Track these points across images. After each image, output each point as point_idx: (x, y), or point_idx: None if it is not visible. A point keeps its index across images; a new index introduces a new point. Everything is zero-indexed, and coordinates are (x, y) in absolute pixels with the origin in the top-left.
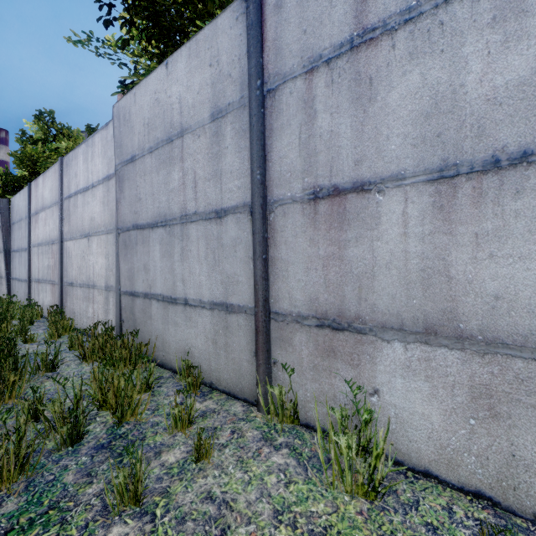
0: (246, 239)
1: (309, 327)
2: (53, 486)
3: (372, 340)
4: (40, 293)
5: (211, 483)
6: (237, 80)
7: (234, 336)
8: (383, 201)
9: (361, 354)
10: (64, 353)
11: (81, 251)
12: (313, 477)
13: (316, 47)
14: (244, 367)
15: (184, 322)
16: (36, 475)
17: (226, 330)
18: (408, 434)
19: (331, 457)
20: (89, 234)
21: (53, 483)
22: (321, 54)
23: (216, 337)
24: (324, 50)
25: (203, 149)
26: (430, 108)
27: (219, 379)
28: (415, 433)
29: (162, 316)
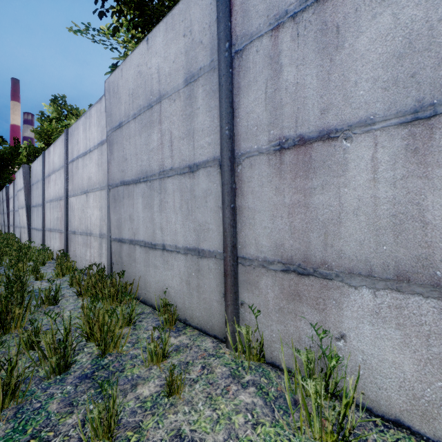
0: (216, 191)
1: (275, 271)
2: (38, 414)
3: (338, 285)
4: (51, 240)
5: (181, 420)
6: (207, 46)
7: (205, 278)
8: (351, 147)
9: (327, 299)
10: (66, 290)
11: (81, 205)
12: (280, 420)
13: (281, 4)
14: (214, 306)
15: (162, 265)
16: (25, 402)
17: (198, 273)
18: (377, 381)
19: (297, 398)
20: (87, 190)
21: (38, 411)
22: (286, 10)
23: (189, 279)
24: (290, 6)
25: (178, 111)
26: (402, 48)
27: (191, 317)
28: (385, 381)
29: (144, 260)
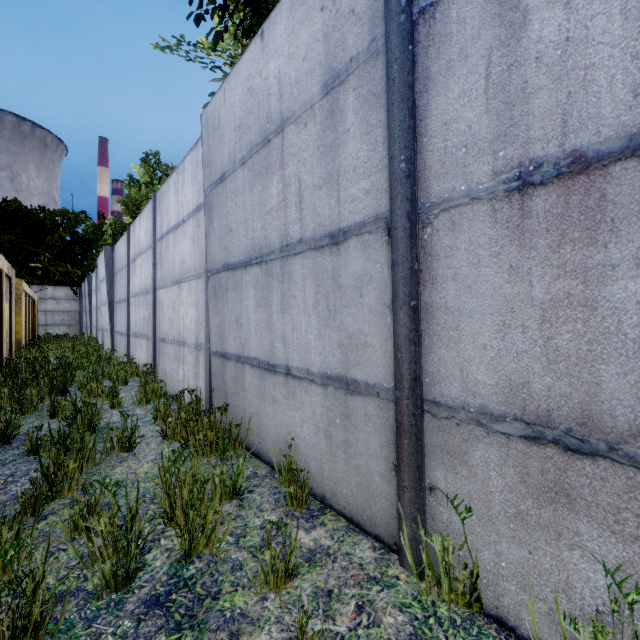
0: (380, 276)
1: (506, 436)
2: None
3: None
4: (137, 349)
5: None
6: (364, 15)
7: (358, 431)
8: None
9: None
10: (148, 426)
11: (172, 301)
12: None
13: None
14: (375, 483)
15: (285, 400)
16: None
17: (346, 420)
18: None
19: None
20: (179, 280)
21: None
22: None
23: (330, 429)
24: None
25: (312, 142)
26: None
27: (334, 494)
28: None
29: (258, 389)
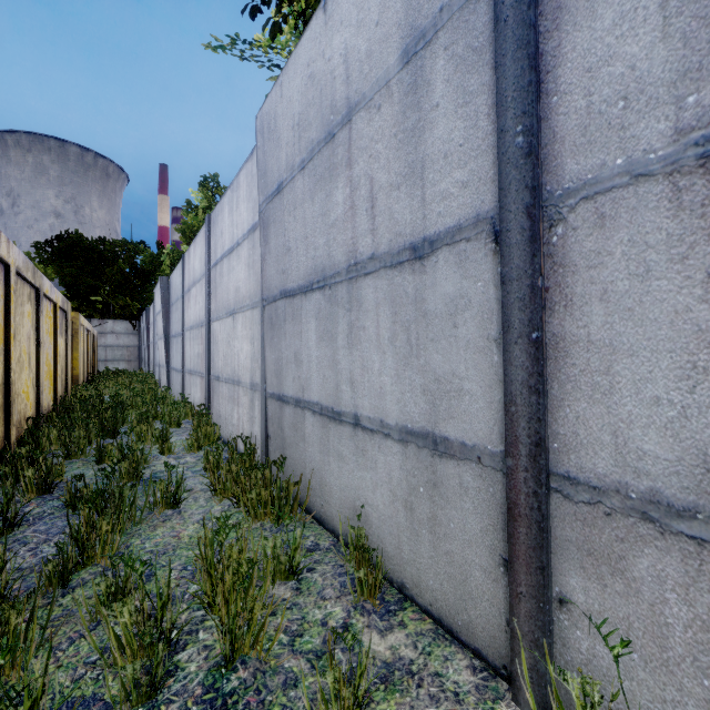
0: (482, 298)
1: (697, 542)
2: None
3: None
4: (192, 387)
5: None
6: None
7: (450, 506)
8: None
9: None
10: (198, 477)
11: (226, 335)
12: None
13: None
14: (474, 579)
15: (353, 457)
16: None
17: (433, 489)
18: None
19: None
20: (234, 310)
21: None
22: None
23: (412, 499)
24: None
25: (387, 129)
26: None
27: (417, 583)
28: None
29: (320, 440)
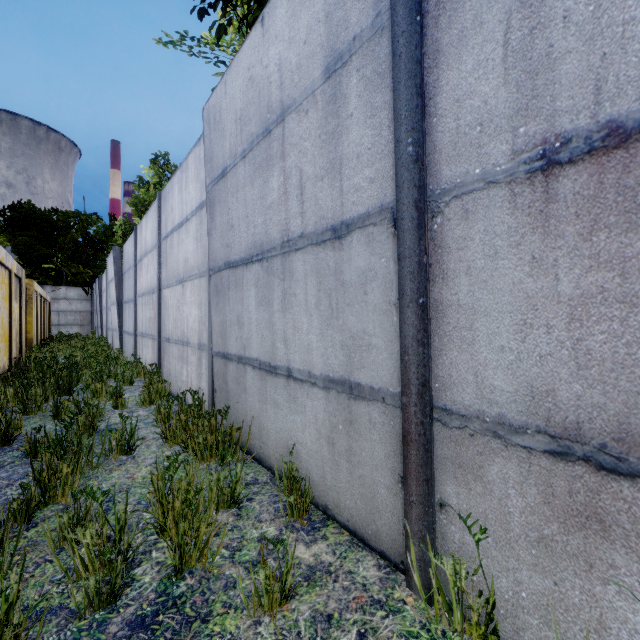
0: (385, 271)
1: (527, 450)
2: None
3: None
4: (143, 349)
5: None
6: None
7: (362, 438)
8: None
9: None
10: (150, 427)
11: (176, 300)
12: None
13: None
14: (380, 496)
15: (287, 404)
16: None
17: (349, 426)
18: None
19: None
20: (183, 279)
21: None
22: None
23: (333, 435)
24: None
25: (313, 130)
26: None
27: (337, 504)
28: None
29: (259, 391)
